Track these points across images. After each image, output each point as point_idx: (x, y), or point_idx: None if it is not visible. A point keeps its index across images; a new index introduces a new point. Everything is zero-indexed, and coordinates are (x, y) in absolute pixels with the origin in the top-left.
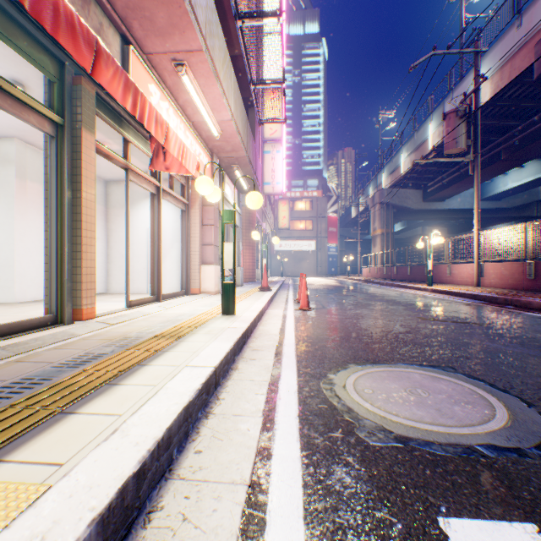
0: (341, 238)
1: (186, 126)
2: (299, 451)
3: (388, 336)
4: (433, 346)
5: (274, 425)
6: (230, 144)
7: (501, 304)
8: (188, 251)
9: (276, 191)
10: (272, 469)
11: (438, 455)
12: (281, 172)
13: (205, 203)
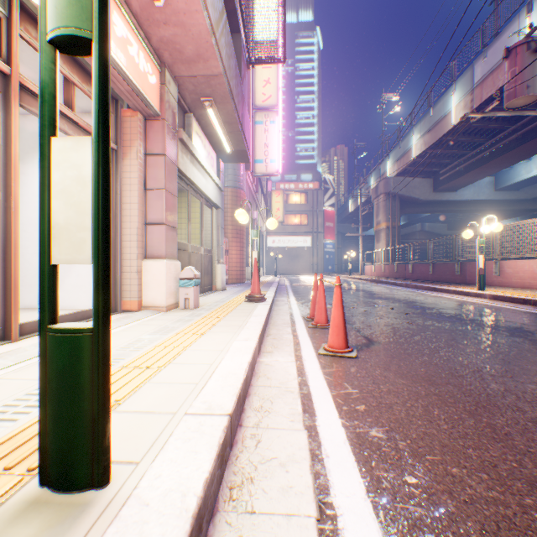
0: (337, 235)
1: None
2: None
3: None
4: None
5: None
6: (190, 37)
7: None
8: (117, 234)
9: (270, 171)
10: None
11: None
12: (276, 148)
13: (151, 150)
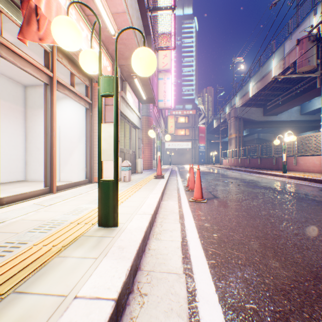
0: (207, 141)
1: (79, 16)
2: None
3: None
4: None
5: None
6: (128, 48)
7: None
8: (92, 144)
9: (167, 106)
10: None
11: None
12: (170, 93)
13: (107, 103)
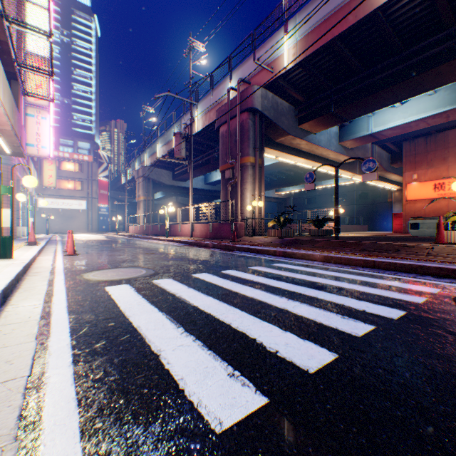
0: (114, 200)
1: None
2: (66, 287)
3: (121, 261)
4: (140, 262)
5: (54, 286)
6: None
7: (193, 245)
8: None
9: (43, 154)
10: (55, 291)
11: (114, 281)
12: (48, 138)
13: None
